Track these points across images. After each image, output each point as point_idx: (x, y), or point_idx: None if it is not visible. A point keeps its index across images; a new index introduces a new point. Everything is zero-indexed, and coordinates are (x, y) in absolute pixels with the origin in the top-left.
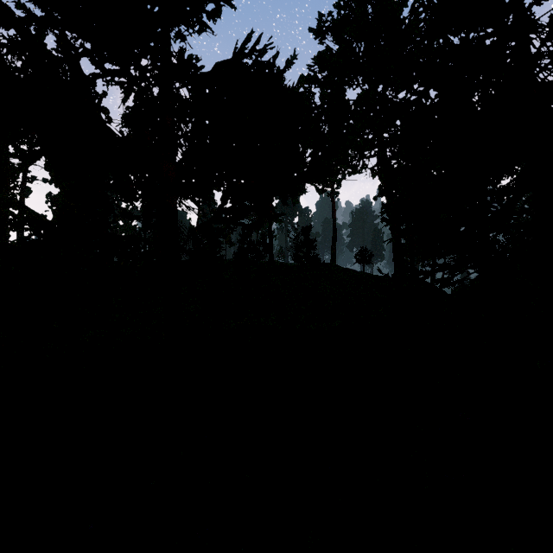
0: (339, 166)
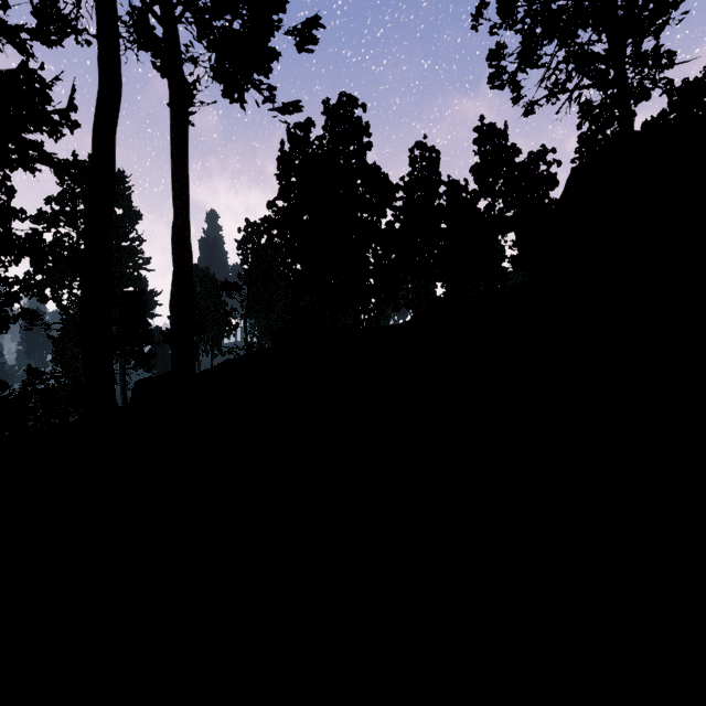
0: None
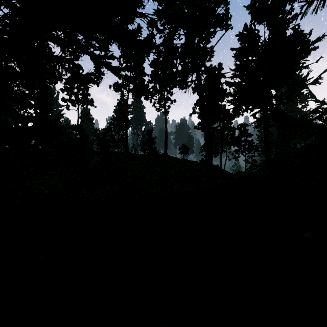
0: (170, 88)
